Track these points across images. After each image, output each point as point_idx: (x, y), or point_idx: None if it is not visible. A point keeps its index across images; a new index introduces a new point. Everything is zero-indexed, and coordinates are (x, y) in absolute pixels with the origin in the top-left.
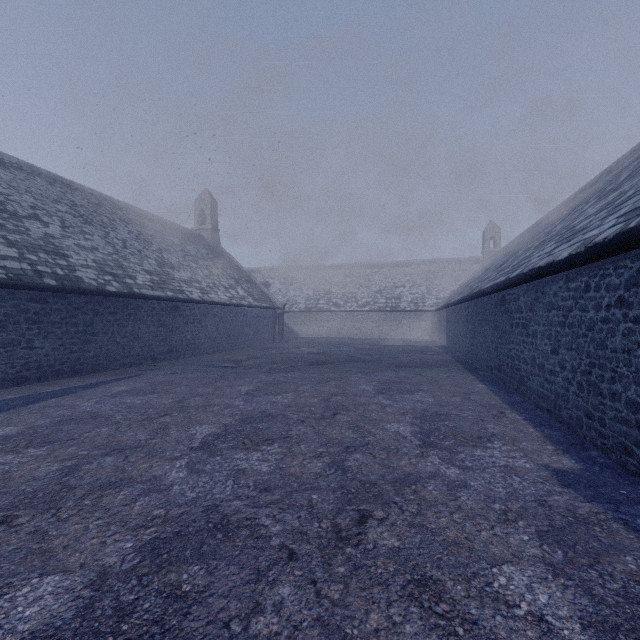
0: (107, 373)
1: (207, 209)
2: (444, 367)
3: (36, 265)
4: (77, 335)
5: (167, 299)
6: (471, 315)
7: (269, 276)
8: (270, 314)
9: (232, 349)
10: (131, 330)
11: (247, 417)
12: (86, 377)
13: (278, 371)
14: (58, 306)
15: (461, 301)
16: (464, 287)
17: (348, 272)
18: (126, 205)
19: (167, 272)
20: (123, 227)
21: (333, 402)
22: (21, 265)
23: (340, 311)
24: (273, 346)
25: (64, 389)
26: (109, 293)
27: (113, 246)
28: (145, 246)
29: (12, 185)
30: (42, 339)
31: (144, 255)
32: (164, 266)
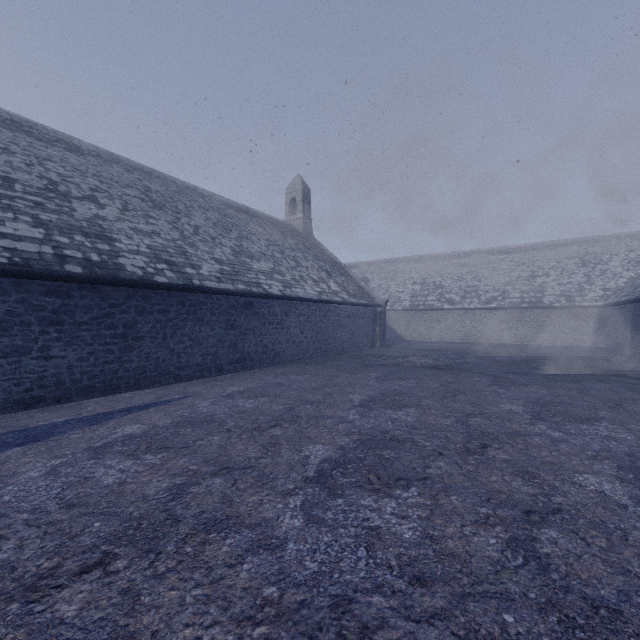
0: (152, 390)
1: (298, 196)
2: None
3: (63, 249)
4: (114, 340)
5: (237, 293)
6: None
7: (367, 271)
8: (368, 313)
9: (321, 356)
10: (189, 333)
11: None
12: (121, 397)
13: (381, 404)
14: (87, 302)
15: None
16: None
17: (464, 261)
18: (211, 194)
19: (243, 262)
20: (200, 214)
21: (558, 572)
22: (41, 248)
23: (455, 309)
24: (372, 353)
25: (63, 422)
26: (157, 285)
27: (181, 232)
28: (222, 233)
29: (79, 169)
30: (63, 346)
31: (218, 243)
32: (241, 255)
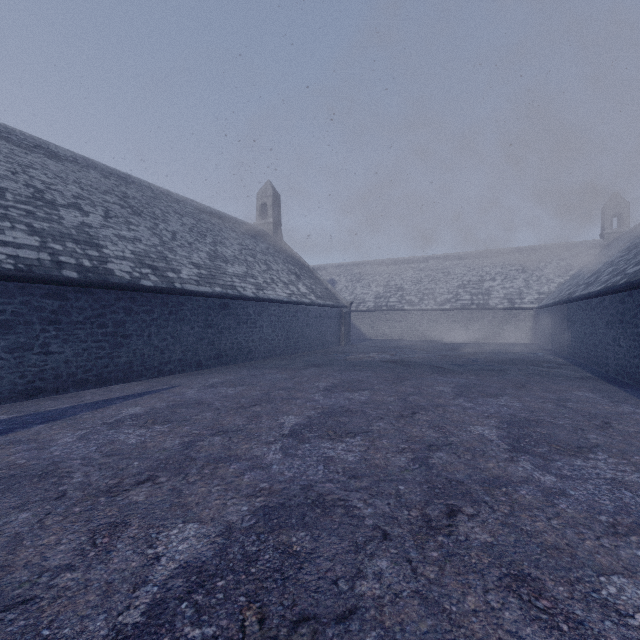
0: (140, 383)
1: (269, 202)
2: (593, 392)
3: (58, 255)
4: (105, 338)
5: (214, 295)
6: (633, 312)
7: (335, 273)
8: (335, 313)
9: (291, 353)
10: (172, 331)
11: (276, 504)
12: (113, 388)
13: (341, 389)
14: (81, 303)
15: (607, 292)
16: (591, 276)
17: (423, 266)
18: (184, 199)
19: (219, 266)
20: (176, 219)
21: (437, 469)
22: (39, 255)
23: (414, 310)
24: (338, 350)
25: (70, 407)
26: (144, 288)
27: (160, 237)
28: (197, 238)
29: (60, 176)
30: (61, 342)
31: (195, 248)
32: (216, 259)
